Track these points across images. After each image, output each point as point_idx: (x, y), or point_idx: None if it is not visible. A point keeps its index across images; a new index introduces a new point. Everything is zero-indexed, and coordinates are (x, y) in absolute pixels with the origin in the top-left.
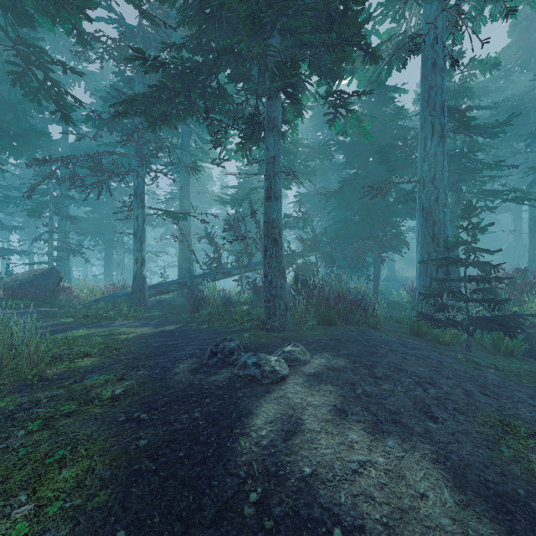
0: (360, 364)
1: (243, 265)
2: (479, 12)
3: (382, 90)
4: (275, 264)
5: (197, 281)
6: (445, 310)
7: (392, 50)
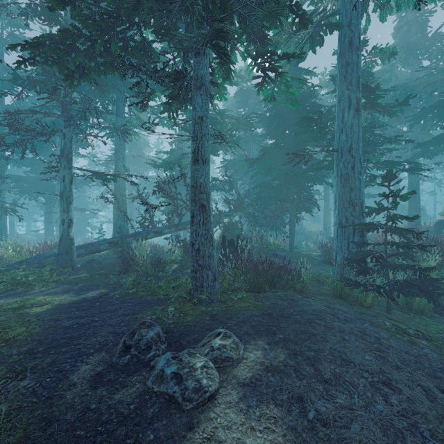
0: (302, 357)
1: (174, 225)
2: (387, 0)
3: (297, 71)
4: (202, 231)
5: (128, 240)
6: (366, 273)
7: (312, 28)
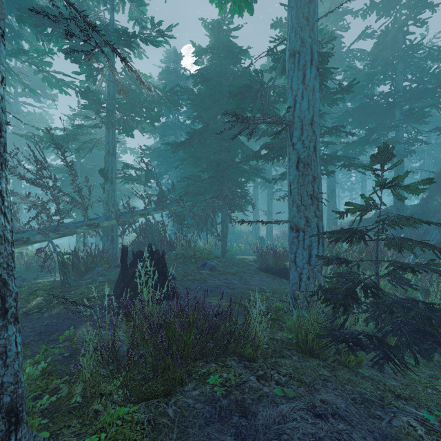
0: None
1: (53, 228)
2: None
3: (230, 47)
4: None
5: None
6: (346, 309)
7: None
